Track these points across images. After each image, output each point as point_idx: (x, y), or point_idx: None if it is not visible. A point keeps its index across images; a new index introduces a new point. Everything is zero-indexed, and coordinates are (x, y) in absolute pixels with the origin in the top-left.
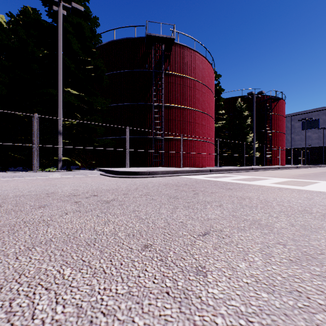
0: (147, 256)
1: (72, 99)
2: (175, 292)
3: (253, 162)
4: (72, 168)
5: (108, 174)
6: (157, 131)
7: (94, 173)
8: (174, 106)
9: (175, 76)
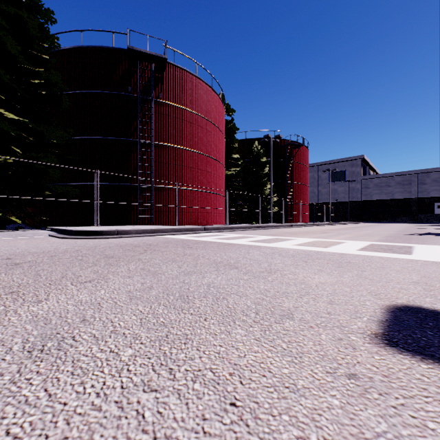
0: (4, 298)
1: (5, 126)
2: (0, 311)
3: (271, 219)
4: (10, 227)
5: (60, 235)
6: (142, 178)
7: (39, 234)
8: (169, 145)
9: (170, 107)
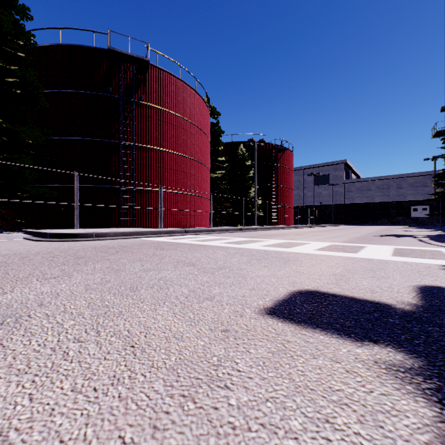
0: None
1: None
2: None
3: (255, 222)
4: None
5: (35, 237)
6: (124, 180)
7: (13, 237)
8: (151, 147)
9: (153, 109)
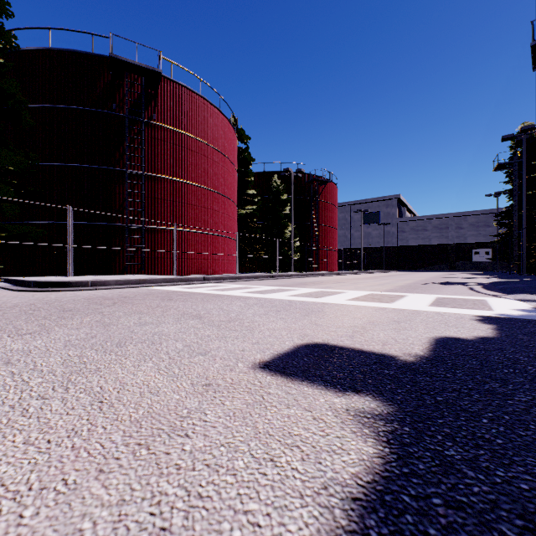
0: None
1: None
2: None
3: (292, 267)
4: None
5: (16, 287)
6: (129, 217)
7: None
8: (165, 177)
9: (166, 131)
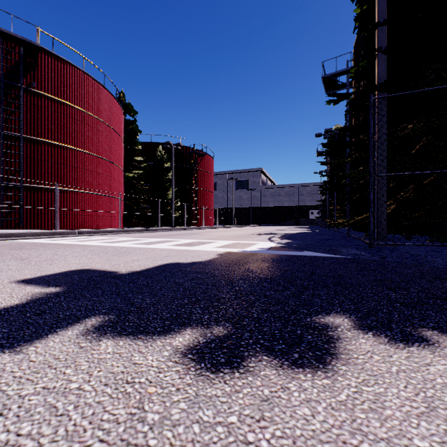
0: None
1: None
2: None
3: (173, 223)
4: None
5: None
6: (3, 176)
7: None
8: (45, 141)
9: (47, 99)
